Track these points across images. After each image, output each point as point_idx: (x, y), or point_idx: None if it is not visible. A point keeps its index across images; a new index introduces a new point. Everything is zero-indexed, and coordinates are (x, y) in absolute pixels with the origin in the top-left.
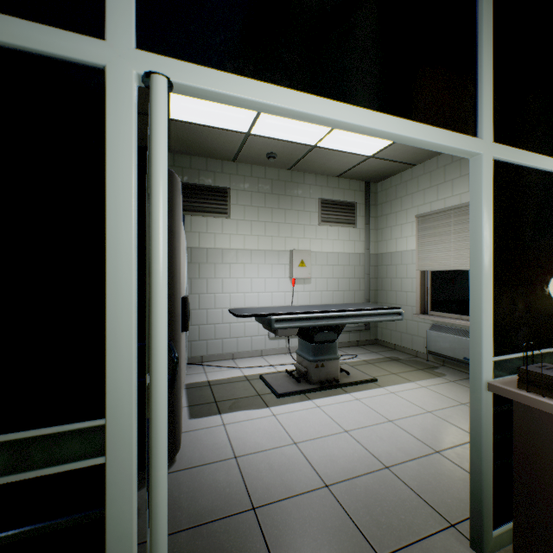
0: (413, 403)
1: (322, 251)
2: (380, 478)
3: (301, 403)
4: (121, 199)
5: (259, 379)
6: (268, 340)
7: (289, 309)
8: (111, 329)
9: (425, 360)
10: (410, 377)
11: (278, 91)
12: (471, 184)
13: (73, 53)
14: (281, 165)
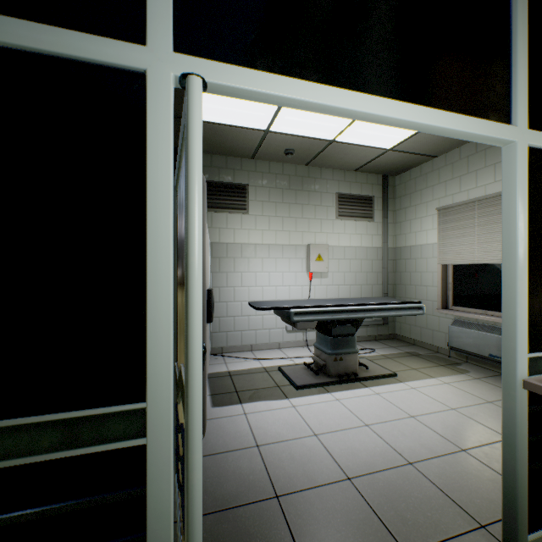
0: (435, 400)
1: (339, 246)
2: (404, 473)
3: (320, 395)
4: (160, 195)
5: (278, 371)
6: (285, 333)
7: (308, 303)
8: (151, 318)
9: (447, 356)
10: (432, 373)
11: (307, 86)
12: (504, 173)
13: (118, 59)
14: (298, 161)
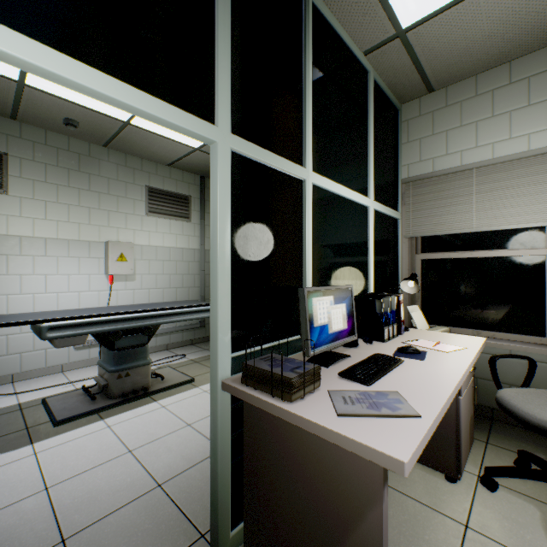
0: None
1: (151, 245)
2: (145, 502)
3: (87, 426)
4: None
5: (40, 405)
6: (73, 351)
7: (83, 312)
8: None
9: None
10: None
11: None
12: (211, 173)
13: None
14: (91, 138)
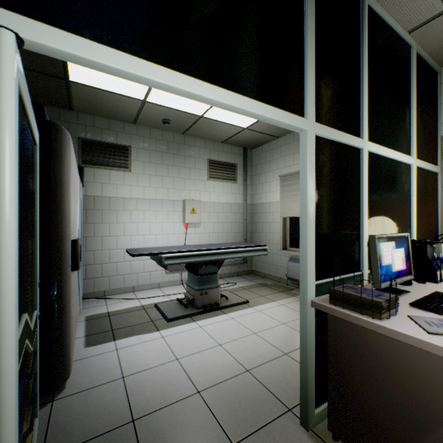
0: (273, 318)
1: (210, 201)
2: (242, 380)
3: (187, 325)
4: None
5: (154, 307)
6: (164, 274)
7: (179, 248)
8: None
9: (285, 284)
10: (274, 297)
11: (135, 61)
12: (301, 152)
13: None
14: (175, 130)
